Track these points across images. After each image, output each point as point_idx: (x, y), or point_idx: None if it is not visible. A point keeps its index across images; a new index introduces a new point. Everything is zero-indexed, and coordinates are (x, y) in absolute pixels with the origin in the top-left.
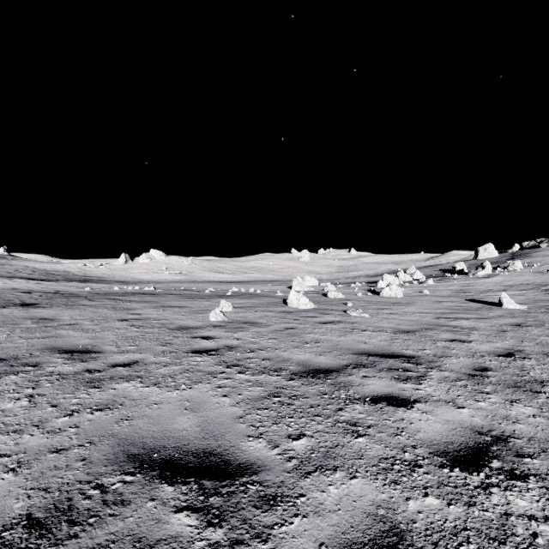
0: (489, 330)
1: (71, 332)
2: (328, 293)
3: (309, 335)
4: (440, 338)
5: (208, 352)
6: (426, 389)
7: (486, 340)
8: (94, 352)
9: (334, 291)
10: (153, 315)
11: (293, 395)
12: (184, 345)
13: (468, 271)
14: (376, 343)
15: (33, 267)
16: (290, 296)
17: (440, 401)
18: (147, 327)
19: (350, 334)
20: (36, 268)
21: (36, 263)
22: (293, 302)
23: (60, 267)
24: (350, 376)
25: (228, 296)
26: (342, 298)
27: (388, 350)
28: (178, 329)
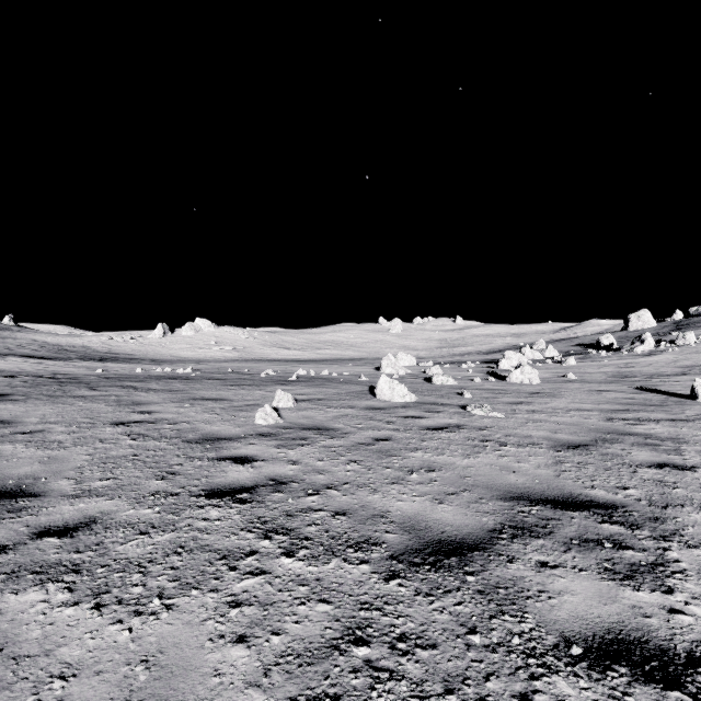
0: None
1: (20, 448)
2: (434, 378)
3: (414, 455)
4: (637, 460)
5: (236, 496)
6: (694, 611)
7: None
8: (29, 494)
9: (441, 375)
10: (172, 414)
11: (400, 634)
12: (197, 476)
13: (619, 346)
14: (532, 472)
15: (44, 341)
16: (380, 383)
17: None
18: (152, 437)
19: (482, 453)
20: (47, 342)
21: (48, 336)
22: (385, 392)
23: (78, 341)
24: (512, 563)
25: (291, 382)
26: (454, 384)
27: (560, 489)
28: (200, 442)
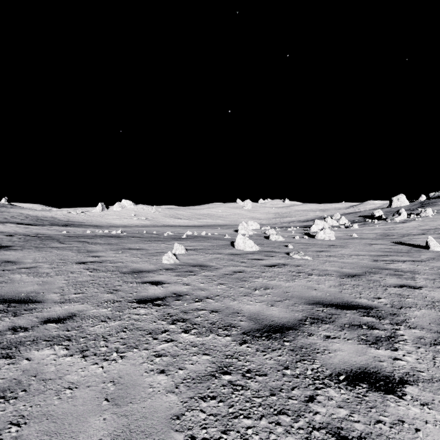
0: (431, 274)
1: (24, 276)
2: (270, 236)
3: (257, 280)
4: (388, 283)
5: (154, 302)
6: (407, 359)
7: (435, 285)
8: (34, 301)
9: (275, 234)
10: (112, 257)
11: (247, 369)
12: (131, 292)
13: (385, 217)
14: (326, 290)
15: (27, 214)
16: (237, 239)
17: (434, 382)
18: (101, 270)
19: (297, 279)
20: (29, 214)
21: (29, 211)
22: (240, 245)
23: (49, 214)
24: (310, 336)
25: (183, 239)
26: (282, 240)
27: (341, 298)
28: (130, 273)
